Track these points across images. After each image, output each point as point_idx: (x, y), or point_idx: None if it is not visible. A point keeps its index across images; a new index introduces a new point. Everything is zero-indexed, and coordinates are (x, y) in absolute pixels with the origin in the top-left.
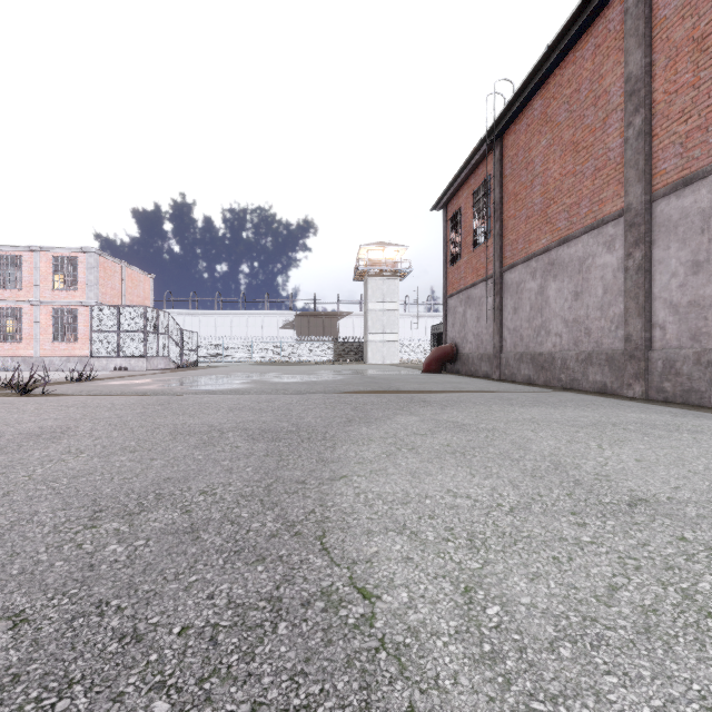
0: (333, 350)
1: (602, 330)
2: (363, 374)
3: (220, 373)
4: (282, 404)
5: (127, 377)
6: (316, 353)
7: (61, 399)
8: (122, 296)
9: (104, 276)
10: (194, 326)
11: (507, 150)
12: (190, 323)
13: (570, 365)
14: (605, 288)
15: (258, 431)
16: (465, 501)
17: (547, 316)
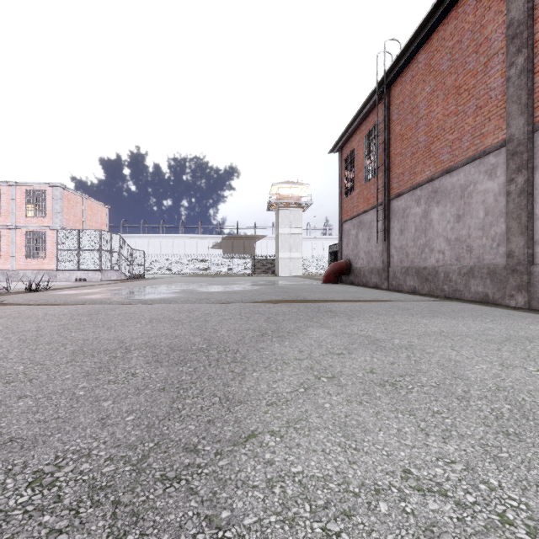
0: (251, 265)
1: (483, 248)
2: (274, 284)
3: (159, 283)
4: (200, 314)
5: (81, 287)
6: (238, 267)
7: (3, 309)
8: (83, 222)
9: (67, 206)
10: (144, 246)
11: (394, 99)
12: (141, 244)
13: (452, 278)
14: (487, 211)
15: (167, 348)
16: (442, 505)
17: (431, 236)
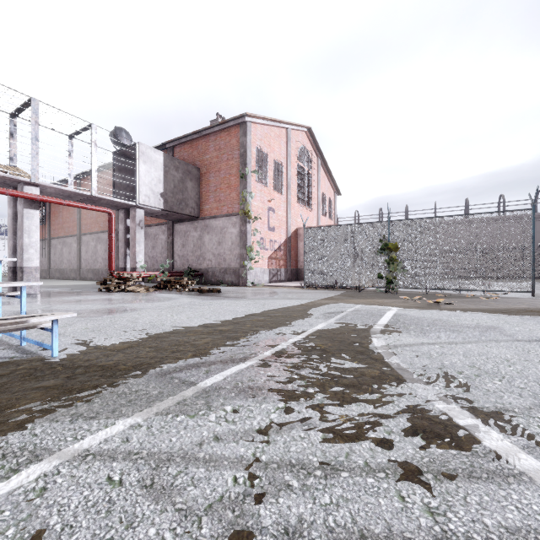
0: None
1: (74, 263)
2: None
3: None
4: None
5: None
6: None
7: None
8: None
9: None
10: None
11: None
12: None
13: (68, 273)
14: (75, 253)
15: None
16: None
17: (63, 258)
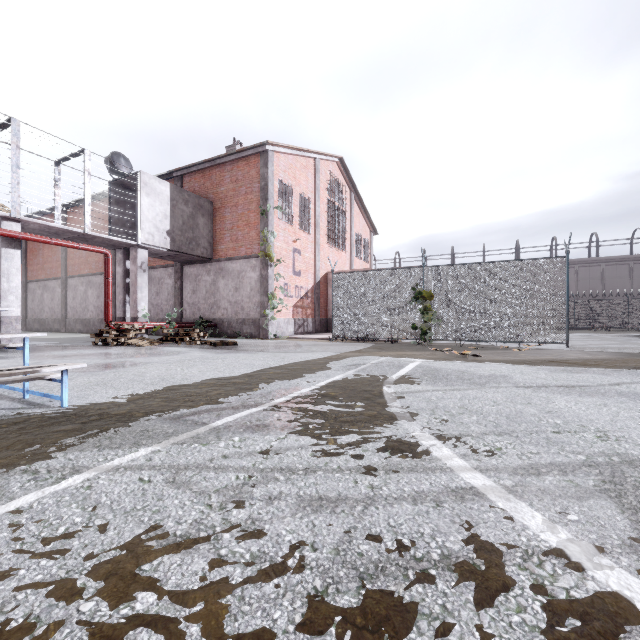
0: None
1: (58, 312)
2: None
3: None
4: None
5: None
6: None
7: None
8: None
9: None
10: None
11: None
12: None
13: (50, 323)
14: (59, 299)
15: None
16: None
17: (44, 305)
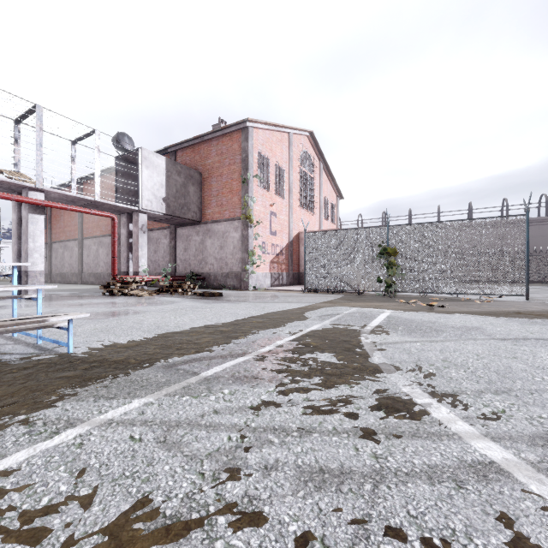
0: None
1: (76, 267)
2: None
3: None
4: None
5: None
6: None
7: None
8: None
9: None
10: None
11: None
12: None
13: (69, 277)
14: (76, 257)
15: None
16: None
17: (65, 262)
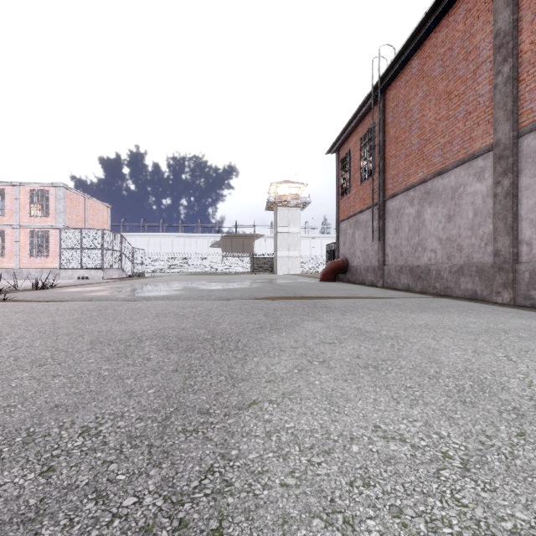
0: (250, 264)
1: (472, 247)
2: (273, 282)
3: (160, 281)
4: (203, 310)
5: (84, 285)
6: (237, 265)
7: (16, 305)
8: (85, 221)
9: (70, 205)
10: (144, 245)
11: (389, 103)
12: (141, 242)
13: (444, 275)
14: (475, 211)
15: (175, 339)
16: (401, 447)
17: (424, 235)
